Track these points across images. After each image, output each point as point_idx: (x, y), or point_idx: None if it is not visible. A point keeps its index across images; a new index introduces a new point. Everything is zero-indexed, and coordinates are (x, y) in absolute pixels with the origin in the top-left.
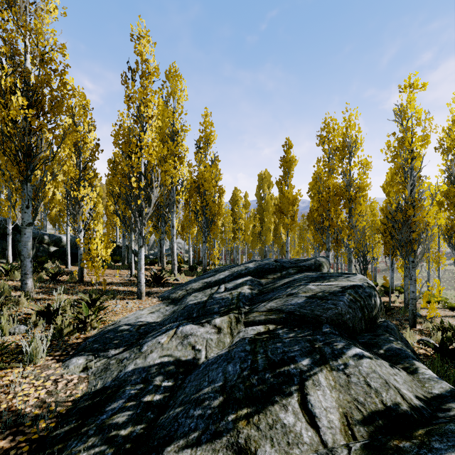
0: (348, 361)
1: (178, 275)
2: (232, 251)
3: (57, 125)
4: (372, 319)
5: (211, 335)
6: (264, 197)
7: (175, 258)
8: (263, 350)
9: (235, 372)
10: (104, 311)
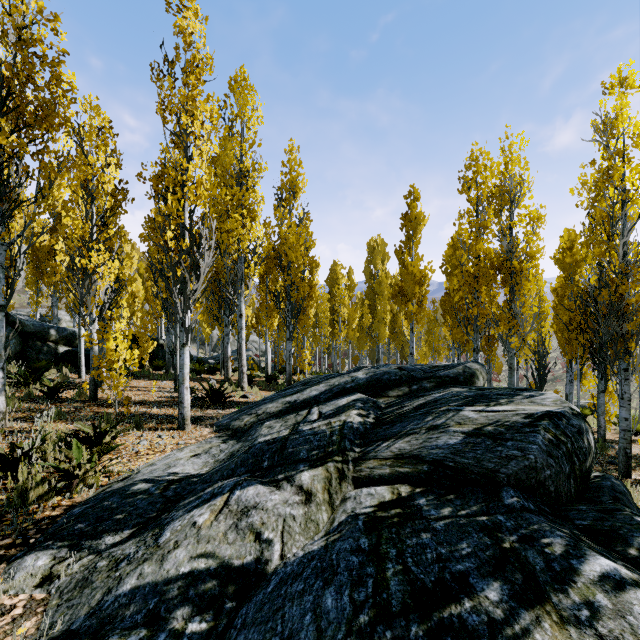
0: (595, 596)
1: (249, 389)
2: (330, 353)
3: (47, 147)
4: (584, 475)
5: (293, 508)
6: (377, 275)
7: (244, 363)
8: (396, 550)
9: (341, 614)
10: (117, 451)
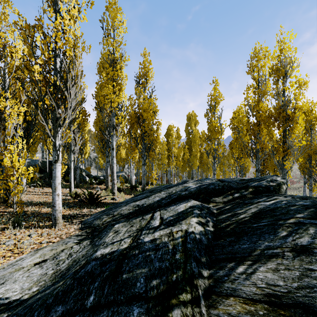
0: None
1: (118, 194)
2: (167, 174)
3: None
4: None
5: None
6: (192, 132)
7: (115, 178)
8: None
9: None
10: None
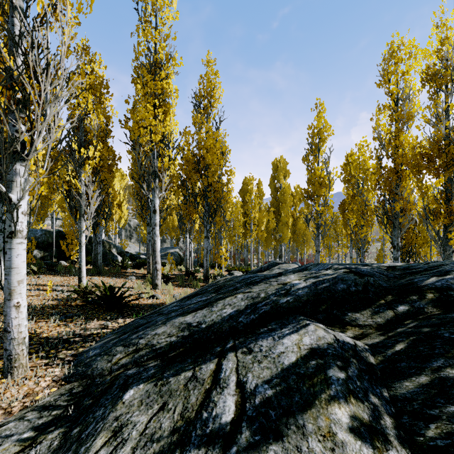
0: None
1: (163, 286)
2: (242, 250)
3: None
4: None
5: None
6: (280, 188)
7: (158, 260)
8: None
9: None
10: None
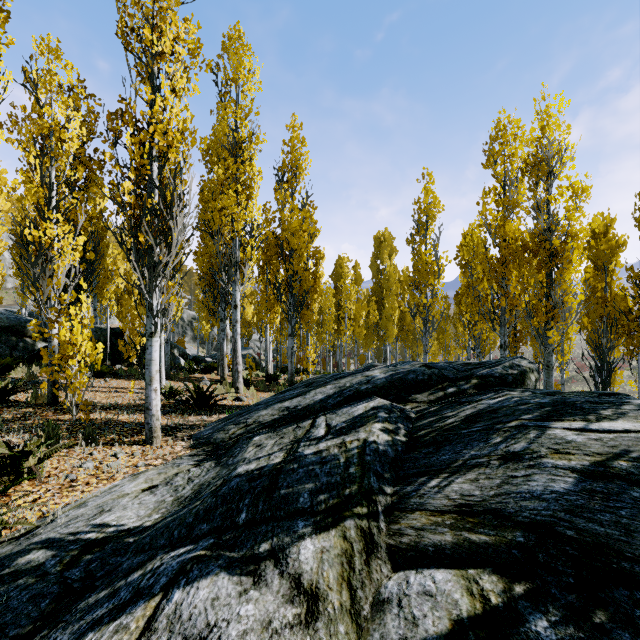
0: None
1: (245, 390)
2: (335, 352)
3: None
4: None
5: None
6: (384, 270)
7: (240, 361)
8: None
9: None
10: (45, 479)
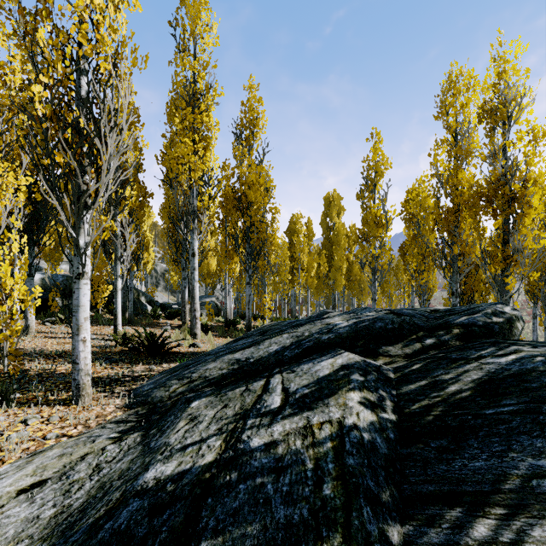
0: None
1: (203, 336)
2: (289, 300)
3: None
4: None
5: None
6: (333, 227)
7: (197, 307)
8: None
9: None
10: None
